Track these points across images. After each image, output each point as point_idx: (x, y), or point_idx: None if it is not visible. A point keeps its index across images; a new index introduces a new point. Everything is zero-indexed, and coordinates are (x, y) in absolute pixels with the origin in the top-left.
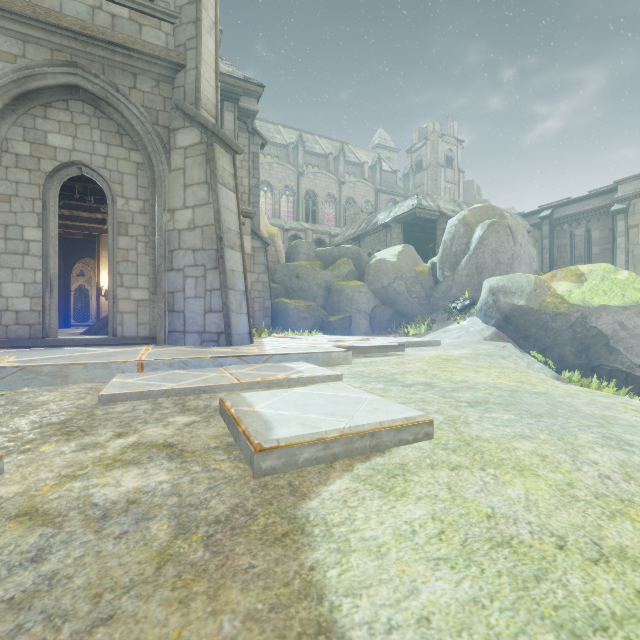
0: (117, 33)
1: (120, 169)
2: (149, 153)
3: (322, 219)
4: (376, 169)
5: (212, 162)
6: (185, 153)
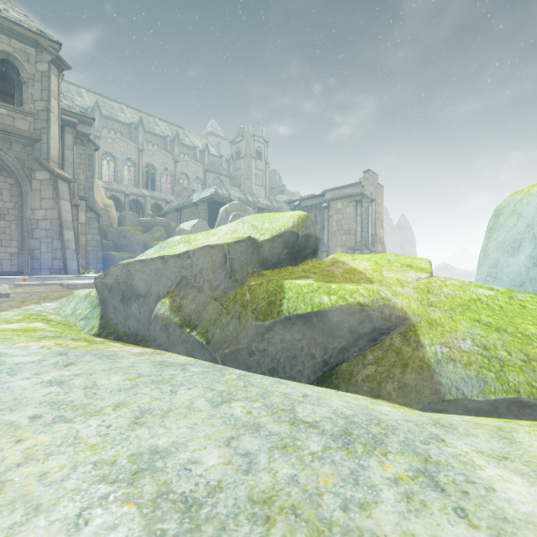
0: (2, 125)
1: (1, 187)
2: (18, 179)
3: (160, 188)
4: (205, 153)
5: (57, 190)
6: (41, 182)
